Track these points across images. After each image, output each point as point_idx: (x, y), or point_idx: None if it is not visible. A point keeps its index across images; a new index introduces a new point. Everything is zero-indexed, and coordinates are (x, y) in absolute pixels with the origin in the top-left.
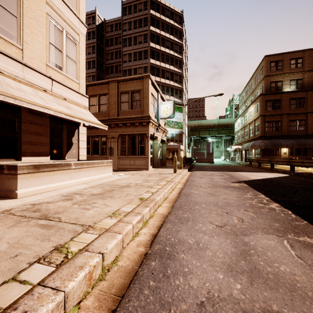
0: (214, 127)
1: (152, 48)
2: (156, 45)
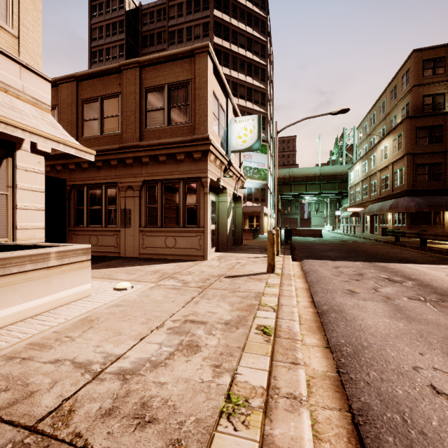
0: (314, 179)
1: (217, 46)
2: (223, 41)
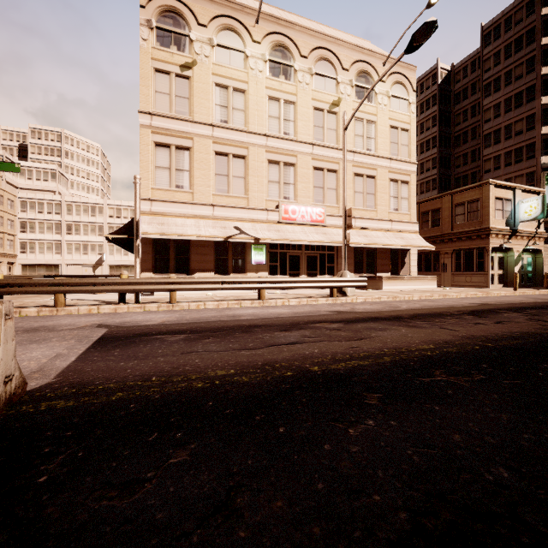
0: None
1: (546, 76)
2: None
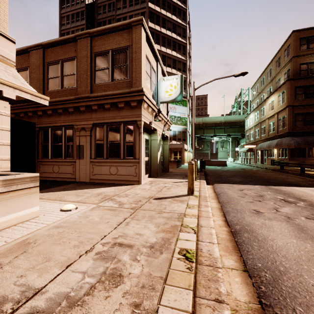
0: (220, 125)
1: (151, 29)
2: (155, 25)
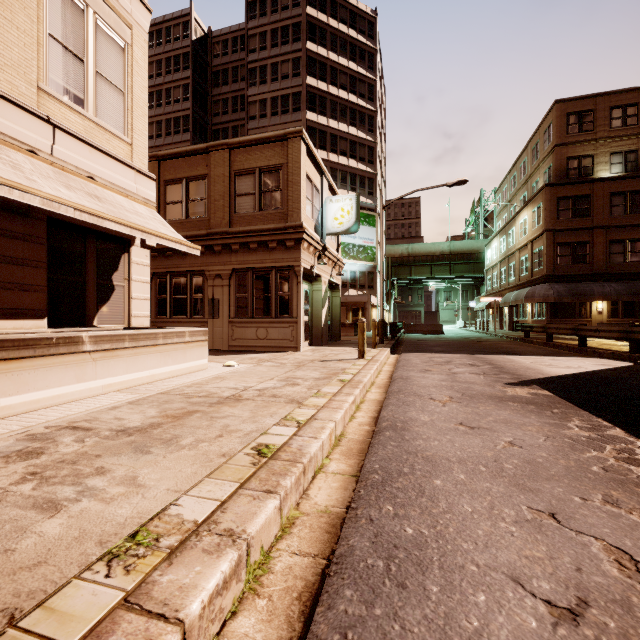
0: (441, 258)
1: (310, 89)
2: (319, 81)
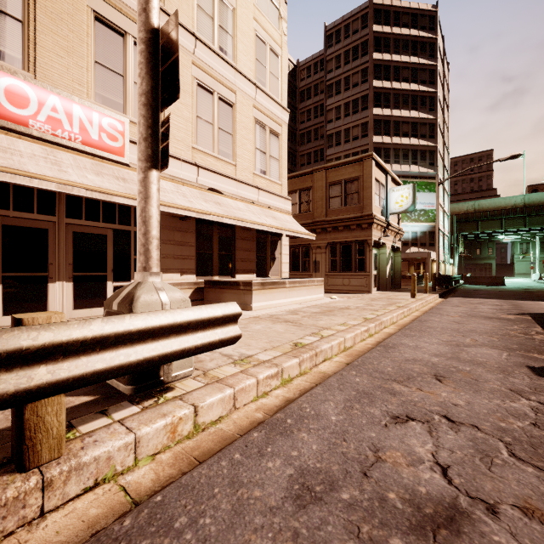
0: (514, 212)
1: (376, 90)
2: (383, 82)
